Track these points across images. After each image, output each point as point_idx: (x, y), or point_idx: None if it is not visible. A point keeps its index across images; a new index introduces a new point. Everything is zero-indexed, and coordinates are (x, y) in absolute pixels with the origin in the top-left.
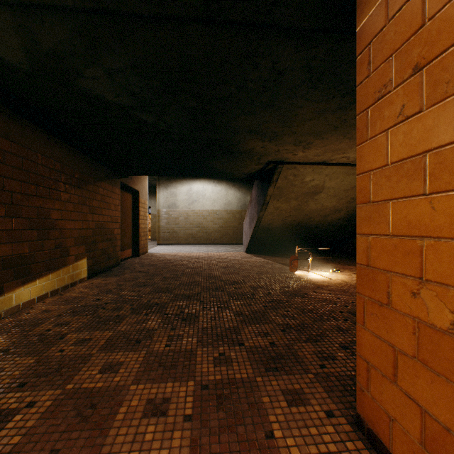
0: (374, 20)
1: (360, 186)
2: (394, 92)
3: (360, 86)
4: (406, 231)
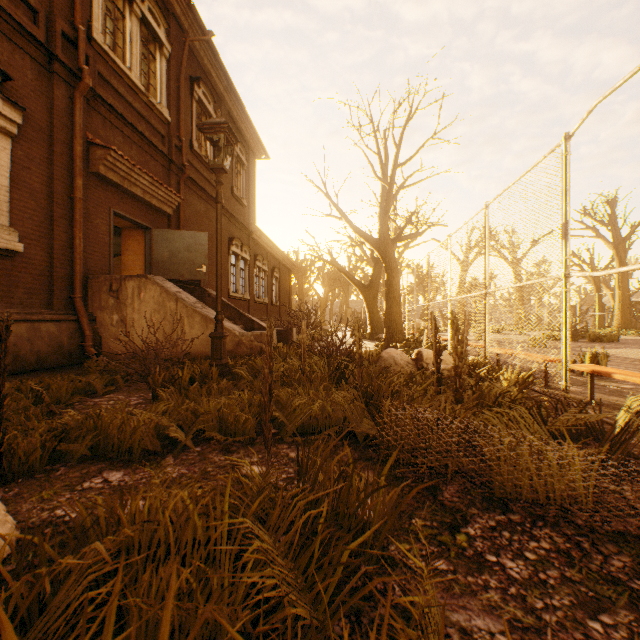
0: (126, 238)
1: (123, 263)
2: (130, 251)
3: (123, 246)
4: (131, 270)
